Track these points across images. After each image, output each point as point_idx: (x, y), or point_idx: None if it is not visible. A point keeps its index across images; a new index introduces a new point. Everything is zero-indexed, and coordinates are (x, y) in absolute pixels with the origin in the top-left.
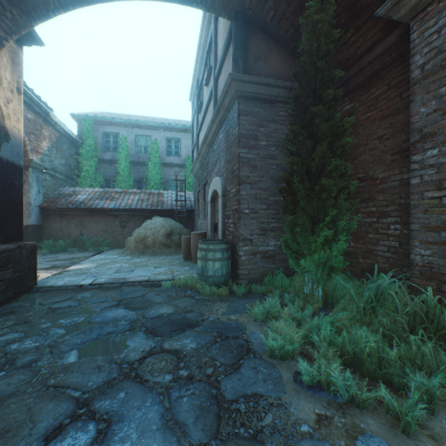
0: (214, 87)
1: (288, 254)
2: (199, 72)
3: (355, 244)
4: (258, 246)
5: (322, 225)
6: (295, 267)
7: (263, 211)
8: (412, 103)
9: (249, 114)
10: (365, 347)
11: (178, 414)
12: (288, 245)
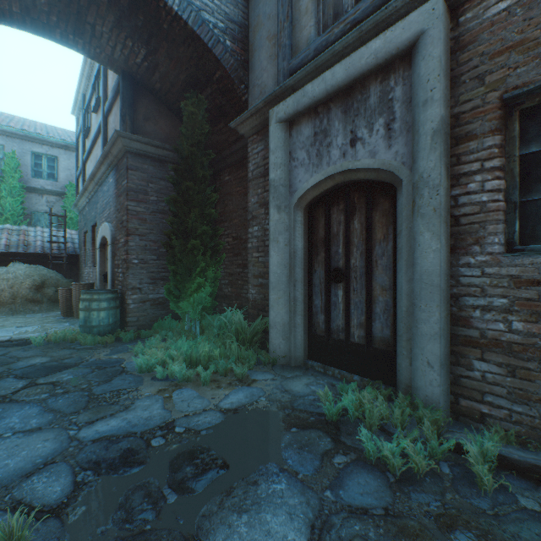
0: (104, 124)
1: (171, 299)
2: (86, 87)
3: (231, 290)
4: (149, 294)
5: (195, 274)
6: (177, 309)
7: (153, 261)
8: (249, 194)
9: (138, 170)
10: (203, 352)
11: (55, 406)
12: (172, 292)
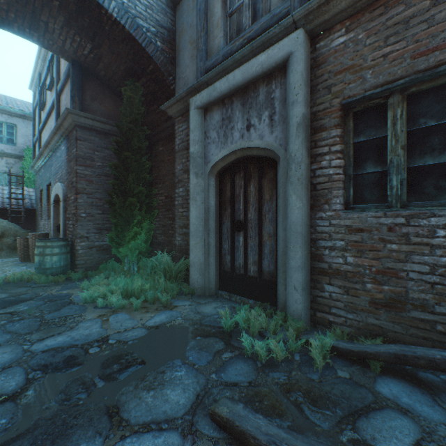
0: (57, 101)
1: (113, 245)
2: (42, 67)
3: (164, 238)
4: (95, 242)
5: (133, 226)
6: (118, 253)
7: (99, 215)
8: (176, 162)
9: (86, 140)
10: (136, 286)
11: (12, 329)
12: (114, 239)
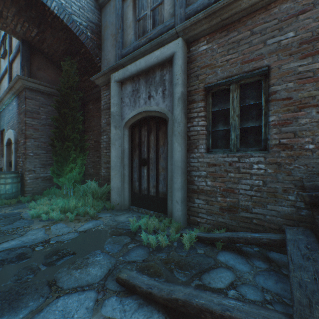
0: (10, 67)
1: (55, 176)
2: None
3: (93, 170)
4: (40, 174)
5: (70, 162)
6: (58, 182)
7: (43, 154)
8: (102, 117)
9: (33, 99)
10: (72, 204)
11: None
12: (55, 172)
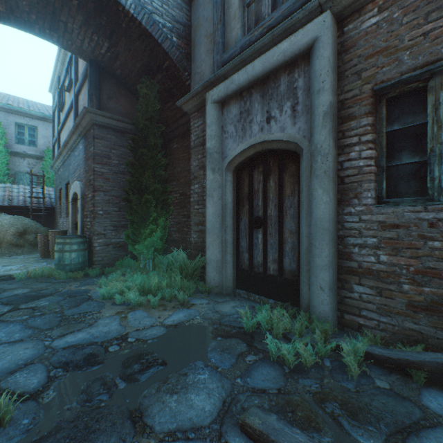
0: (75, 101)
1: (129, 242)
2: (61, 70)
3: (179, 235)
4: (111, 239)
5: (149, 223)
6: (134, 250)
7: (115, 212)
8: (191, 159)
9: (103, 139)
10: (153, 283)
11: (33, 325)
12: (130, 236)
